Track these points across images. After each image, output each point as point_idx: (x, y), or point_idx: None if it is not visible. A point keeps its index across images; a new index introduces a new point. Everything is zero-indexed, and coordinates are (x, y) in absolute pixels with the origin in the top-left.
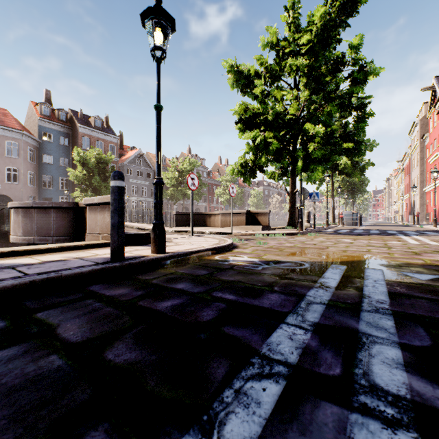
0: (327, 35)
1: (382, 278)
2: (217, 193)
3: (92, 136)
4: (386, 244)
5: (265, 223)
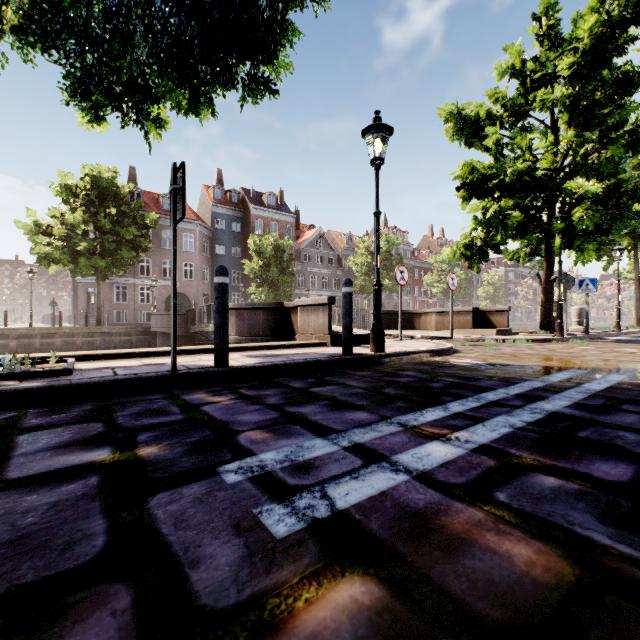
0: (602, 49)
1: (618, 380)
2: (427, 281)
3: (266, 218)
4: None
5: (502, 326)
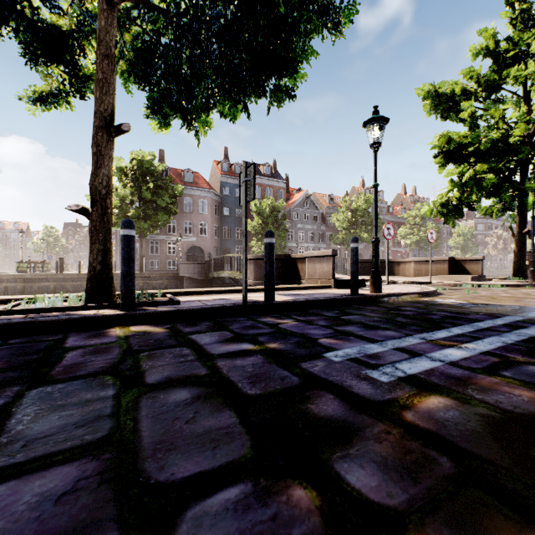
0: None
1: None
2: (401, 234)
3: (262, 184)
4: None
5: (476, 273)
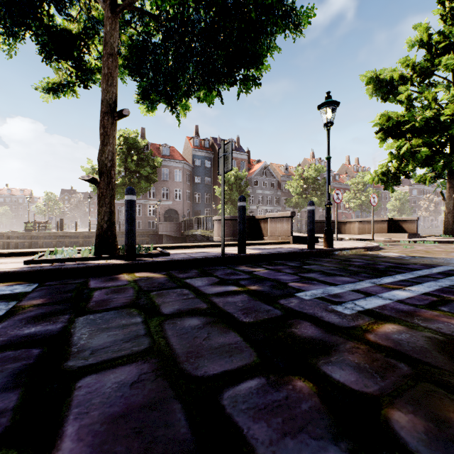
0: None
1: None
2: (346, 198)
3: None
4: None
5: (412, 231)
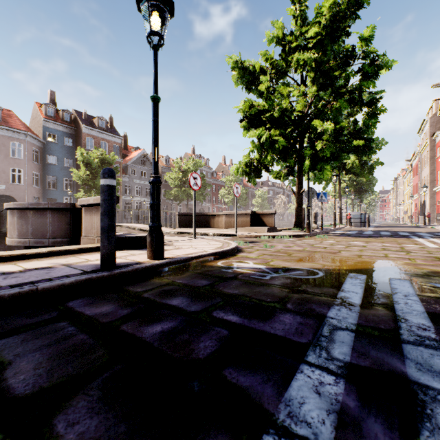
0: (336, 27)
1: (413, 292)
2: (221, 194)
3: (96, 137)
4: (403, 248)
5: (271, 225)
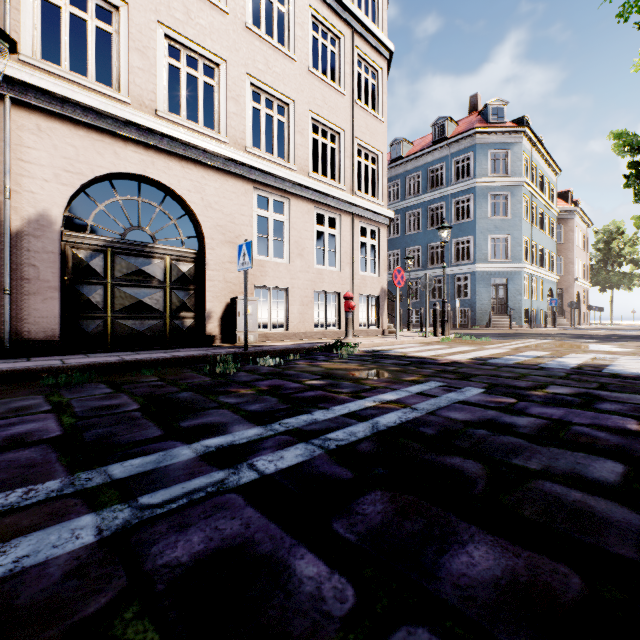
0: None
1: None
2: None
3: None
4: None
5: None
